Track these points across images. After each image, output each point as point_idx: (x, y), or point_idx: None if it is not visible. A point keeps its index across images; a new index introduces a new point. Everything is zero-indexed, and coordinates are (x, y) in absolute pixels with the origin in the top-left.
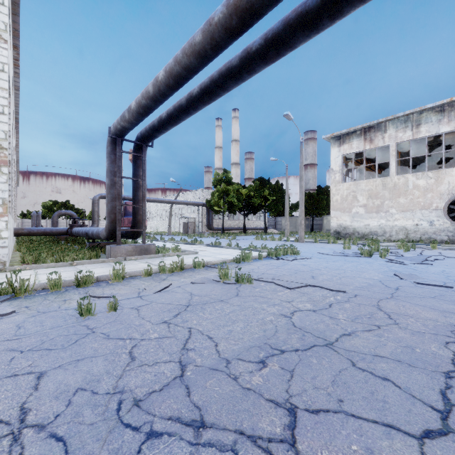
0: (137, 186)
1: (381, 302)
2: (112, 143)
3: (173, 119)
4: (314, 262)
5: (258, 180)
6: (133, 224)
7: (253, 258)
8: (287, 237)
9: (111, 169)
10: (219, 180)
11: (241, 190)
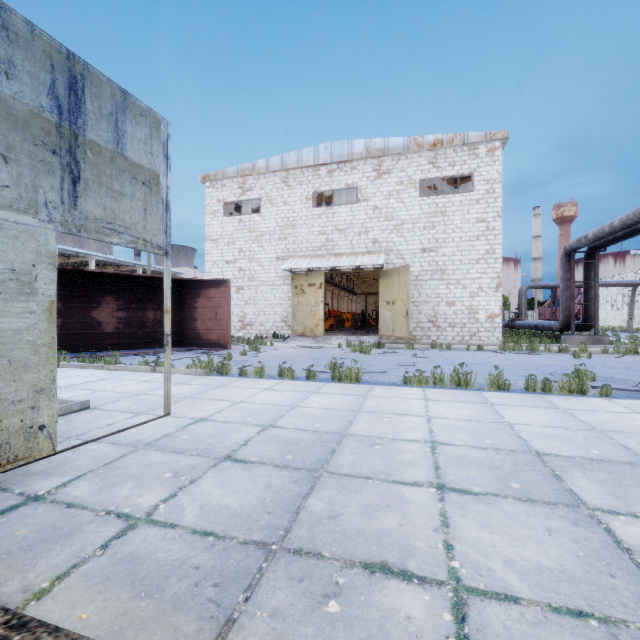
0: (588, 287)
1: None
2: (566, 257)
3: (627, 236)
4: None
5: None
6: (584, 319)
7: None
8: None
9: (564, 277)
10: None
11: None
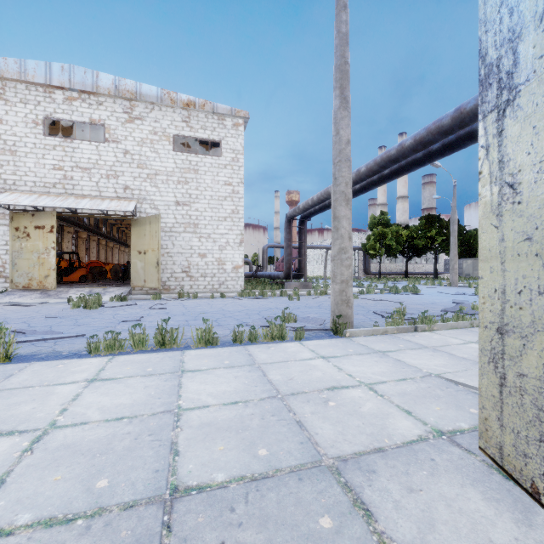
0: (301, 246)
1: (408, 305)
2: (288, 222)
3: (322, 210)
4: (419, 296)
5: (425, 217)
6: (298, 270)
7: (376, 293)
8: (440, 282)
9: (287, 237)
10: (375, 223)
11: (401, 231)
